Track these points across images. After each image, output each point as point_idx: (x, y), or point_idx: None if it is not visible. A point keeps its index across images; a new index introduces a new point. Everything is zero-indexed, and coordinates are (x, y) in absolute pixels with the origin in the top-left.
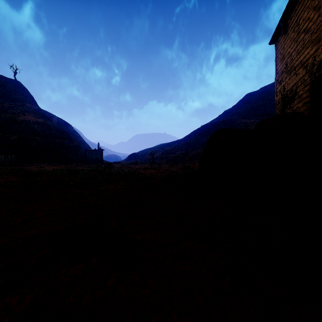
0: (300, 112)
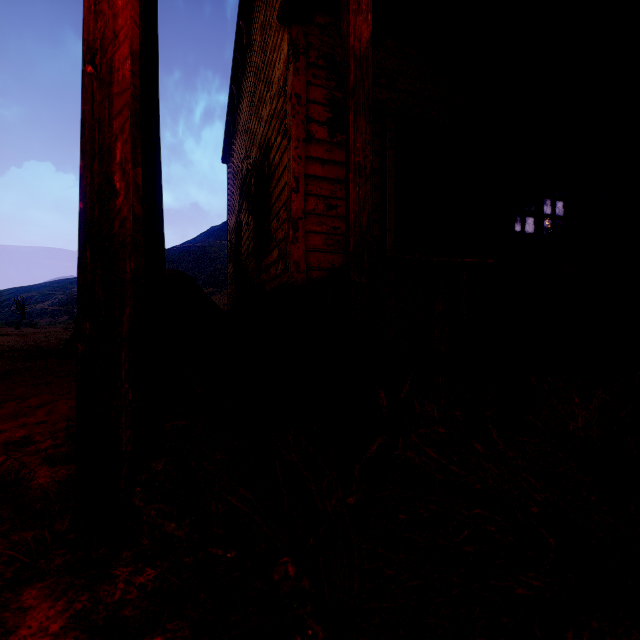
0: (178, 272)
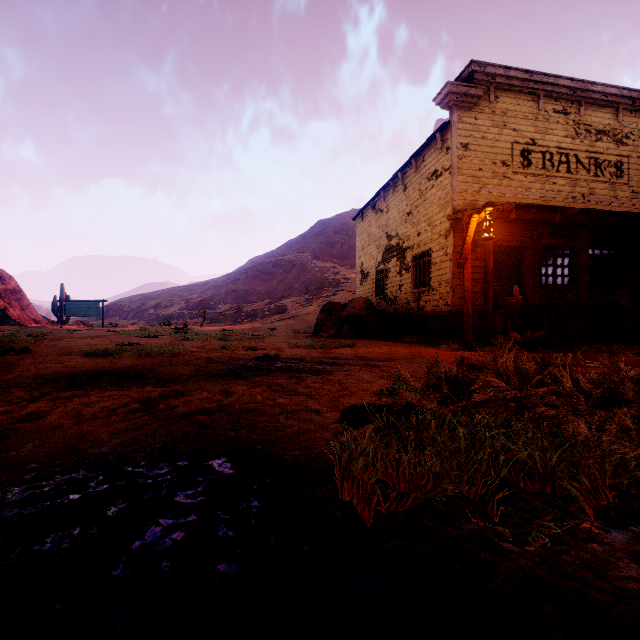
0: (367, 299)
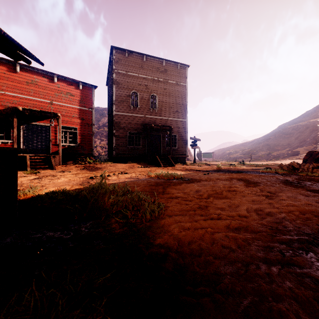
0: None
